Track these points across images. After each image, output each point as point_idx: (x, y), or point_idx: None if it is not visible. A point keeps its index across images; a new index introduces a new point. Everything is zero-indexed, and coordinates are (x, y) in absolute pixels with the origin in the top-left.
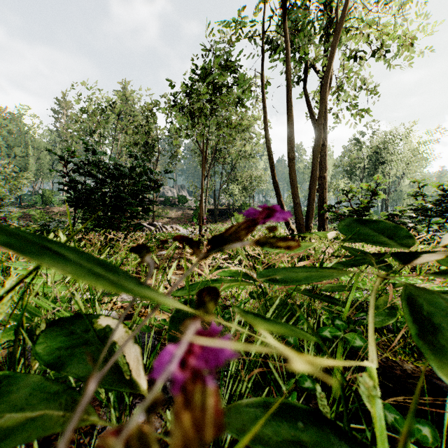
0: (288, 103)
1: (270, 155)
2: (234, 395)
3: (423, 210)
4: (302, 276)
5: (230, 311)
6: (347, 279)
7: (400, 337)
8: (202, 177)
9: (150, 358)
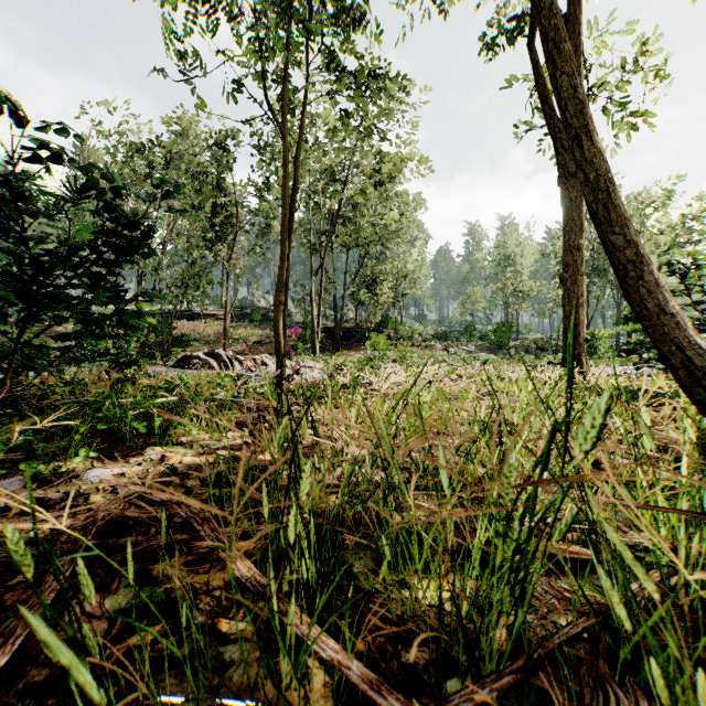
0: None
1: (562, 45)
2: None
3: None
4: None
5: None
6: None
7: None
8: (284, 209)
9: None
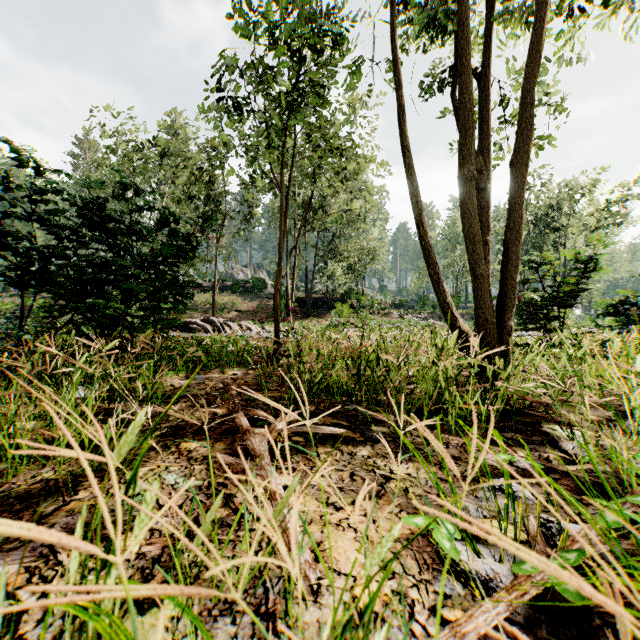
0: (462, 55)
1: (413, 182)
2: None
3: None
4: None
5: None
6: None
7: None
8: (280, 234)
9: None
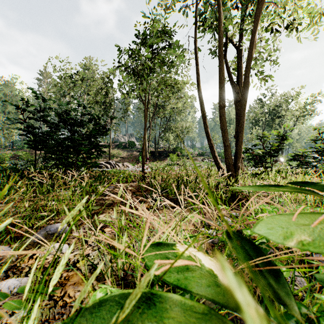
0: (219, 58)
1: (202, 105)
2: None
3: (322, 151)
4: None
5: None
6: None
7: None
8: (145, 125)
9: None
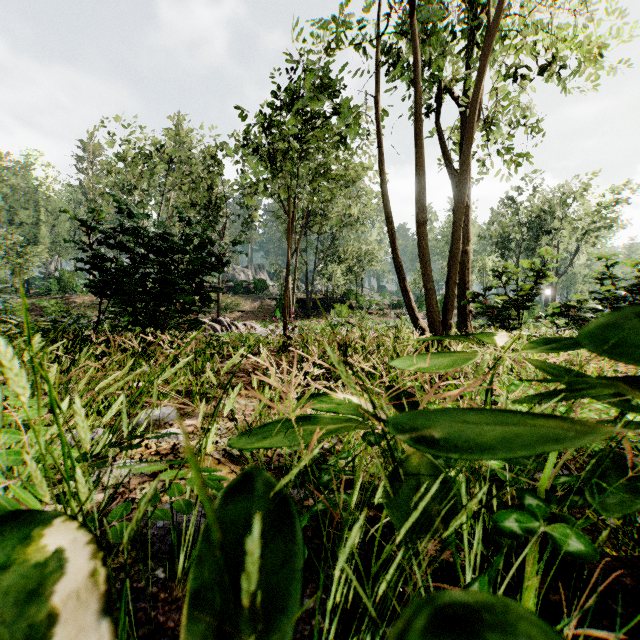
0: (417, 139)
1: (389, 218)
2: (340, 633)
3: (612, 299)
4: (492, 436)
5: (331, 467)
6: (517, 408)
7: (633, 520)
8: (288, 251)
9: (190, 558)
